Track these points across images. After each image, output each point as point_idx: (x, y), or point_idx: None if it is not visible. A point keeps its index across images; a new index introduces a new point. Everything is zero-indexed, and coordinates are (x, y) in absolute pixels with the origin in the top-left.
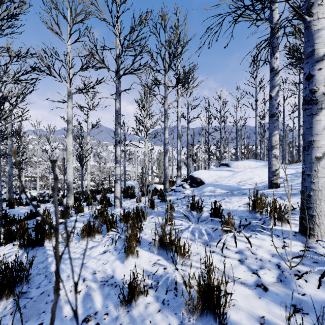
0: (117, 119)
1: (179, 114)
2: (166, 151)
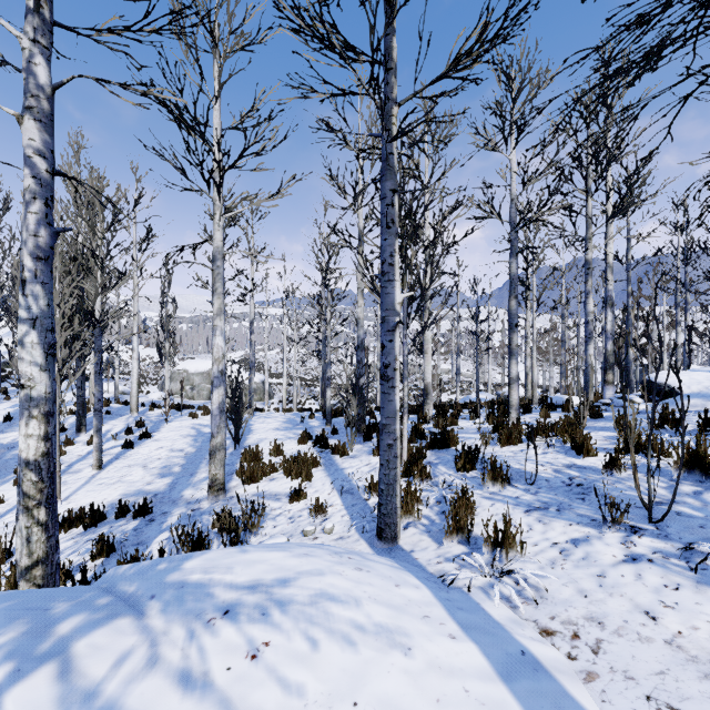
0: (513, 291)
1: (610, 257)
2: (590, 334)
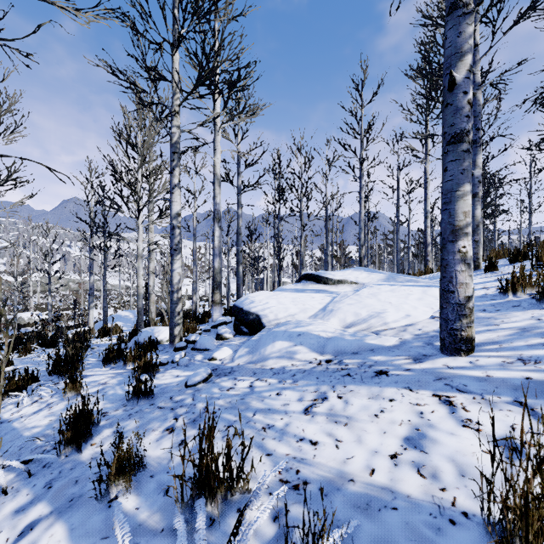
0: None
1: (218, 168)
2: (177, 245)
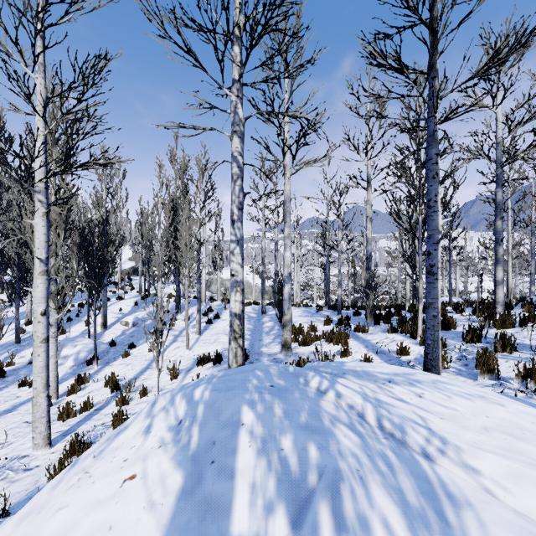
0: (499, 214)
1: None
2: None
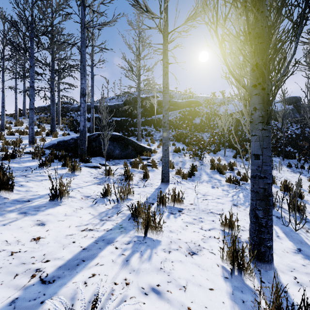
0: None
1: None
2: None
